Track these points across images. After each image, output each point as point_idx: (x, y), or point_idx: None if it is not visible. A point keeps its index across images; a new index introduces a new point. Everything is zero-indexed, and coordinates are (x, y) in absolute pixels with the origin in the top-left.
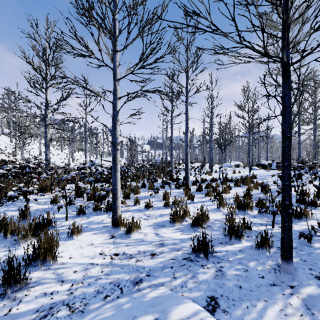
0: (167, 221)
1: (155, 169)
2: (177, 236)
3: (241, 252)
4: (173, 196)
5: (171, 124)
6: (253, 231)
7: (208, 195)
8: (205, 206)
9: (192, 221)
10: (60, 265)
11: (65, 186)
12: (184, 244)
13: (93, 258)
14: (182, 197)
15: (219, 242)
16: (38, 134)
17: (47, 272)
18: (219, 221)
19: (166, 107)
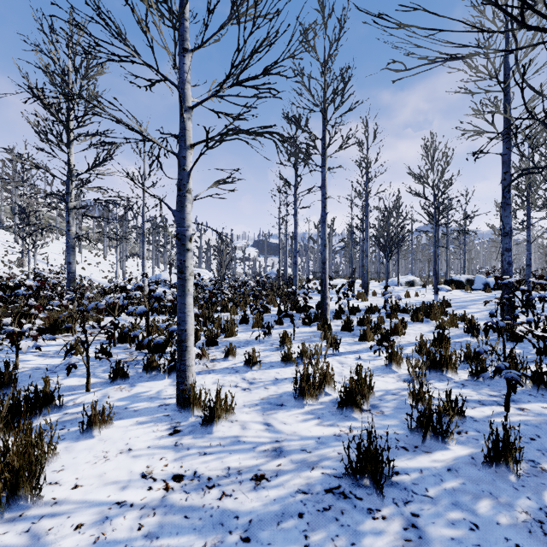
0: (289, 395)
1: (265, 290)
2: (309, 430)
3: (453, 474)
4: (299, 340)
5: (295, 208)
6: (468, 418)
7: (365, 338)
8: (362, 361)
9: (340, 396)
10: (48, 508)
11: (100, 320)
12: (325, 450)
13: (126, 488)
14: (317, 345)
15: (400, 445)
16: (53, 226)
17: (13, 527)
18: (394, 394)
19: (285, 179)
